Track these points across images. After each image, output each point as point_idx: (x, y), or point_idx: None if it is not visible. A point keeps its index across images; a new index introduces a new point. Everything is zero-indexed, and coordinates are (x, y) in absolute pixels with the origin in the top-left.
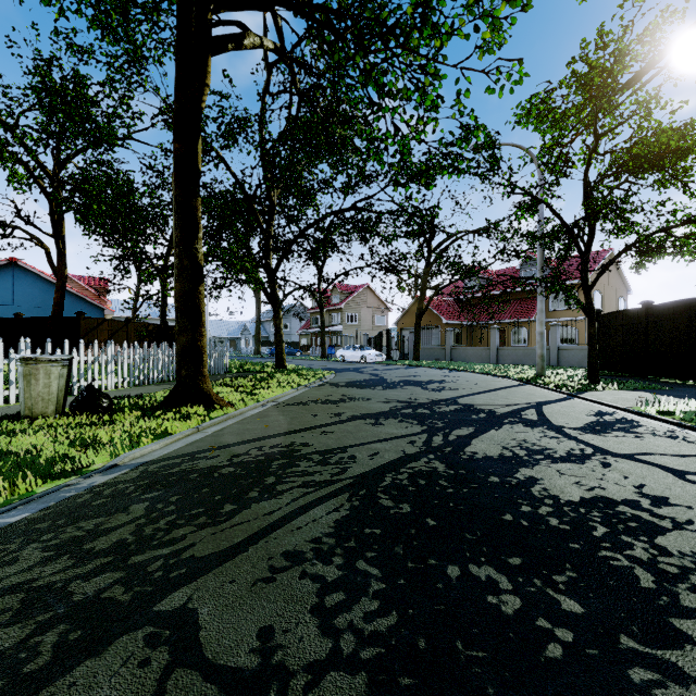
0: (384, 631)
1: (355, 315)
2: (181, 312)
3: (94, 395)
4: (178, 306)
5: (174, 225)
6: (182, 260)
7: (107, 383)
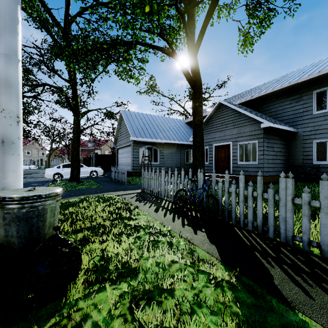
0: None
1: (29, 152)
2: None
3: None
4: None
5: None
6: None
7: None
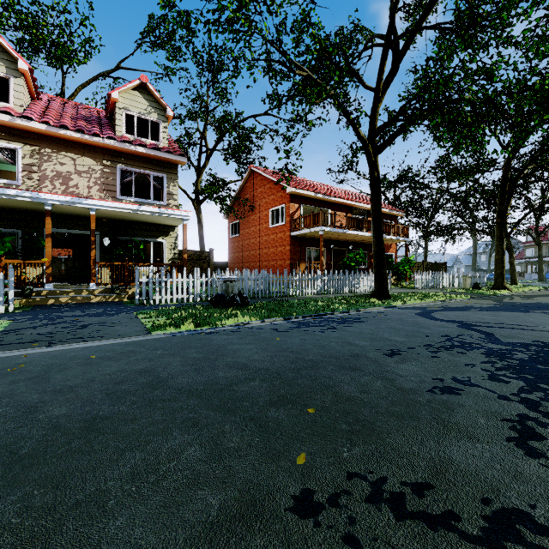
0: None
1: None
2: (497, 264)
3: (478, 284)
4: (496, 262)
5: (496, 240)
6: (498, 250)
7: (455, 285)
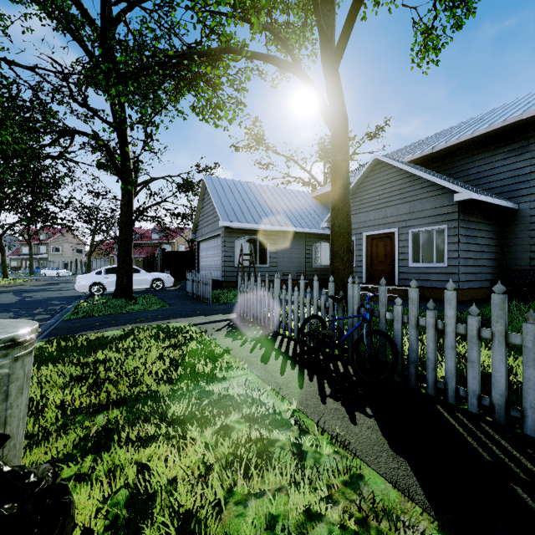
0: (33, 286)
1: (59, 248)
2: None
3: None
4: None
5: None
6: None
7: None
